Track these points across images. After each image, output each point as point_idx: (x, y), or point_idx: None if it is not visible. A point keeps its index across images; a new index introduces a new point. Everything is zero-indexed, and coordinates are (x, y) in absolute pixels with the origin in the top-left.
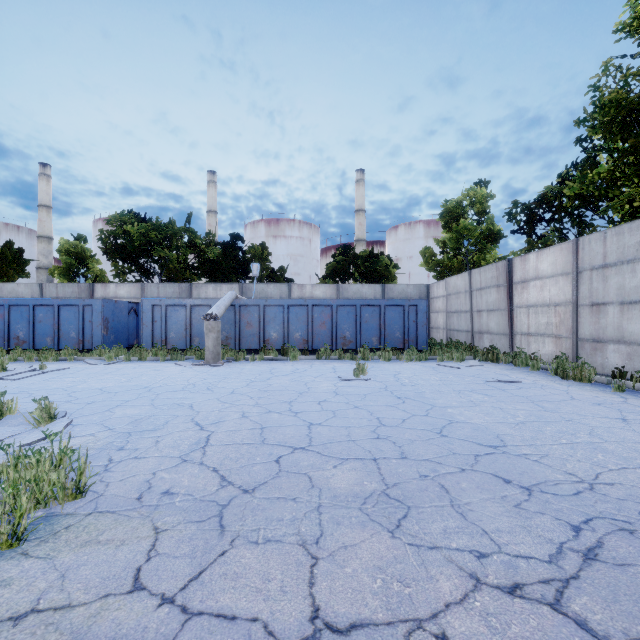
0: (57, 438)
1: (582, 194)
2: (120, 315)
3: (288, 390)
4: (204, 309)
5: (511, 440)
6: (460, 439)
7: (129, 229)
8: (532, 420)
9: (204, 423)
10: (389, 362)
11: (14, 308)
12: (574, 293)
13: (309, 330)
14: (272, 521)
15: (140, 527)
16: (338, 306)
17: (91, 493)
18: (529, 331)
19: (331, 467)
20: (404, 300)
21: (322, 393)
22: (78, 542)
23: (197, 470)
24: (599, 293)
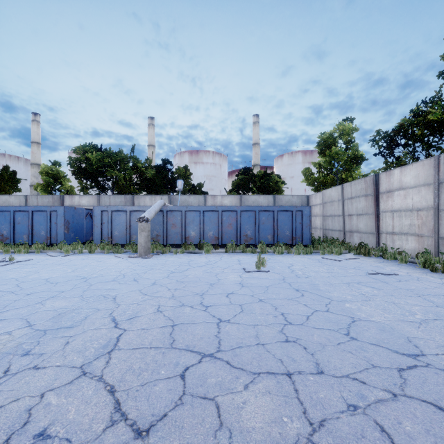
0: None
1: (430, 125)
2: (78, 218)
3: (201, 281)
4: (140, 214)
5: (426, 346)
6: (372, 344)
7: (89, 156)
8: (432, 318)
9: (120, 319)
10: (282, 255)
11: None
12: (436, 200)
13: (219, 230)
14: None
15: None
16: (241, 211)
17: None
18: (393, 231)
19: (242, 388)
20: (292, 207)
21: (230, 285)
22: None
23: (91, 391)
24: None
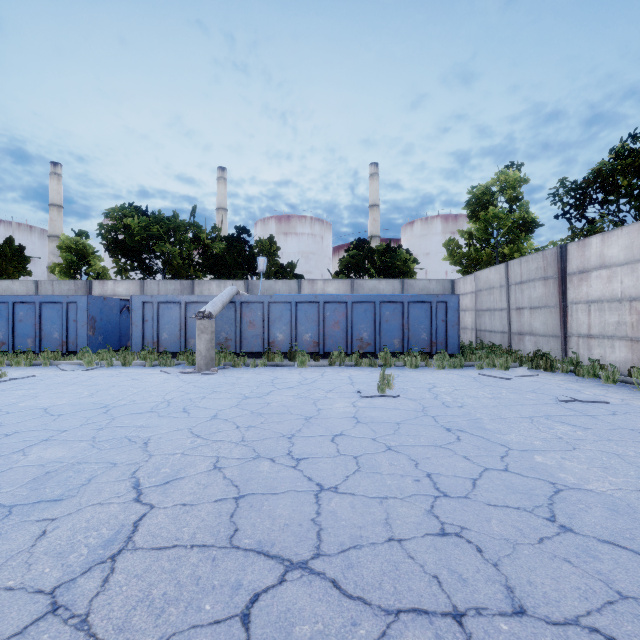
0: None
1: None
2: (110, 314)
3: (290, 413)
4: (201, 307)
5: None
6: (604, 542)
7: (129, 223)
8: None
9: (147, 483)
10: (417, 370)
11: None
12: None
13: (320, 331)
14: None
15: None
16: (354, 303)
17: None
18: (590, 332)
19: None
20: (431, 296)
21: (337, 419)
22: None
23: None
24: None
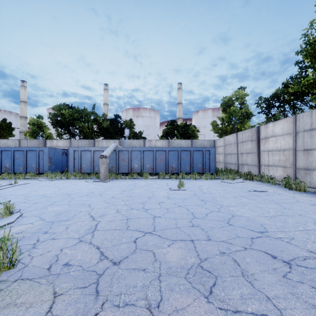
0: (11, 225)
1: (295, 93)
2: (58, 155)
3: (142, 196)
4: (100, 152)
5: (270, 228)
6: (240, 227)
7: (63, 112)
8: (279, 215)
9: (95, 216)
10: (195, 180)
11: (4, 152)
12: (294, 144)
13: (154, 163)
14: (129, 288)
15: (45, 292)
16: (169, 151)
17: (20, 264)
18: (269, 164)
19: (166, 246)
20: (203, 148)
21: (161, 197)
22: (2, 304)
23: (87, 248)
24: (308, 144)
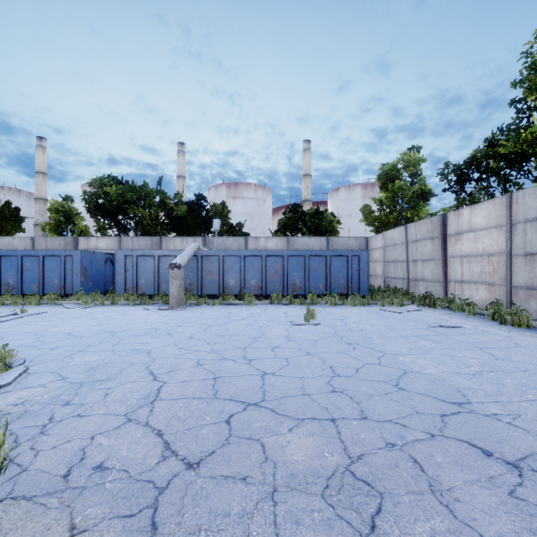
0: (6, 389)
1: (507, 156)
2: (97, 264)
3: (243, 335)
4: (170, 259)
5: (474, 395)
6: (420, 393)
7: (108, 190)
8: (487, 370)
9: (158, 372)
10: (335, 307)
11: (5, 258)
12: (508, 244)
13: (263, 278)
14: (216, 517)
15: (53, 526)
16: (289, 256)
17: (14, 467)
18: (463, 279)
19: (286, 431)
20: (348, 251)
21: (275, 338)
22: None
23: (140, 434)
24: (533, 244)
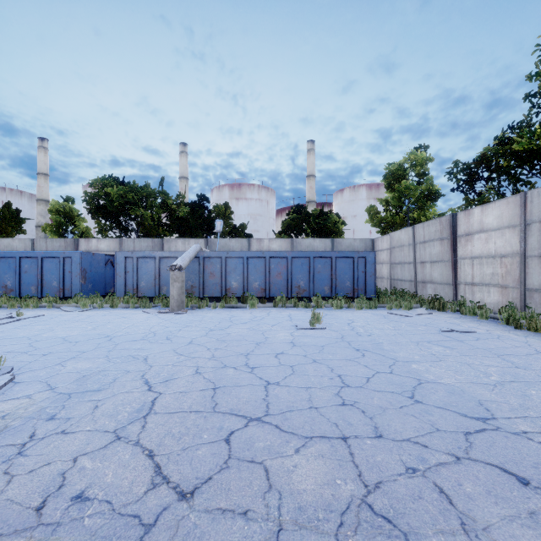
0: None
1: (518, 155)
2: (97, 266)
3: (245, 340)
4: (171, 261)
5: (498, 409)
6: (438, 407)
7: (109, 191)
8: (509, 380)
9: (153, 381)
10: (341, 310)
11: (3, 260)
12: (522, 245)
13: (266, 280)
14: None
15: None
16: (293, 258)
17: None
18: (473, 281)
19: (292, 452)
20: (354, 252)
21: (279, 344)
22: None
23: (128, 455)
24: None
